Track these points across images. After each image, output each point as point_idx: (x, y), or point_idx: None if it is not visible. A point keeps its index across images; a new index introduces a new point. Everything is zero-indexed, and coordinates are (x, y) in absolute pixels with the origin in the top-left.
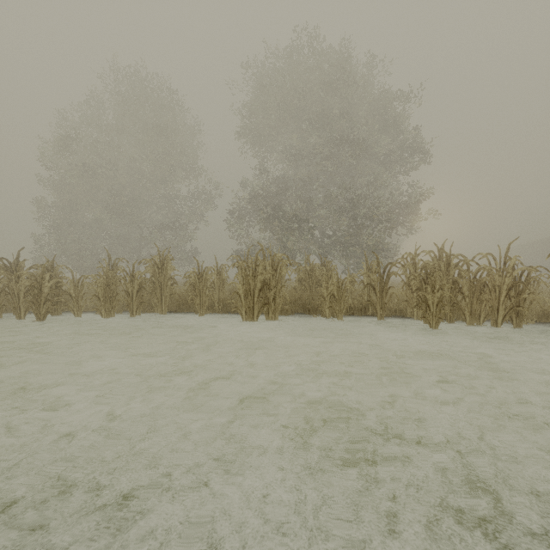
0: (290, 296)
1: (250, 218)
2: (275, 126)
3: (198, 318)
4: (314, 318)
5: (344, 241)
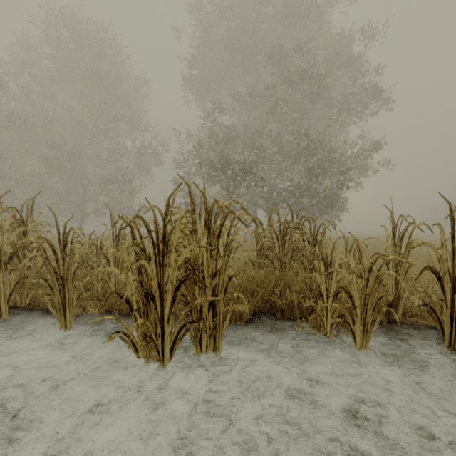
0: (245, 283)
1: (195, 172)
2: (221, 71)
3: (57, 333)
4: (296, 332)
5: (296, 194)
